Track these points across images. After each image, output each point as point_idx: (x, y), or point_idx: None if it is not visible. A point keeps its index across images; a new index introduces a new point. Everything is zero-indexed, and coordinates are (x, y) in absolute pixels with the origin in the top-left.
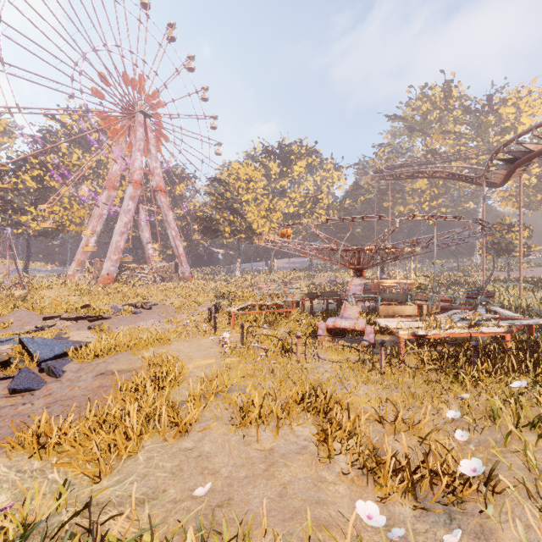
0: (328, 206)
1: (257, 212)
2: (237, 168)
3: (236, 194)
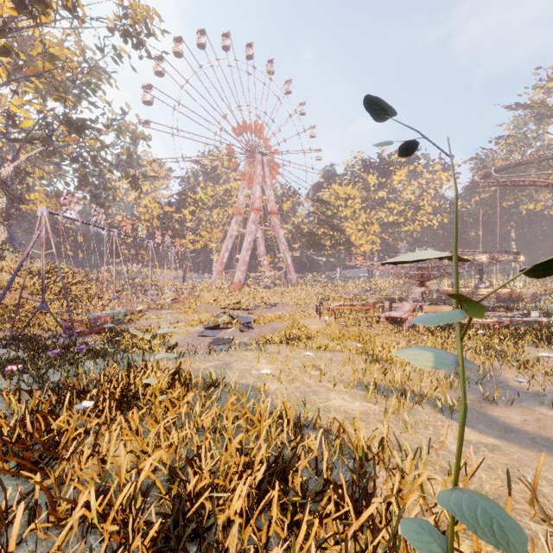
0: (430, 212)
1: (354, 225)
2: (336, 189)
3: (336, 211)
